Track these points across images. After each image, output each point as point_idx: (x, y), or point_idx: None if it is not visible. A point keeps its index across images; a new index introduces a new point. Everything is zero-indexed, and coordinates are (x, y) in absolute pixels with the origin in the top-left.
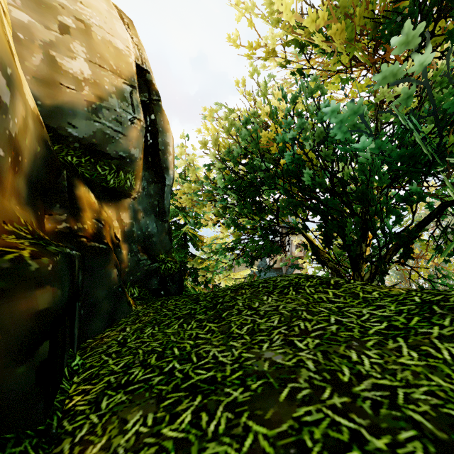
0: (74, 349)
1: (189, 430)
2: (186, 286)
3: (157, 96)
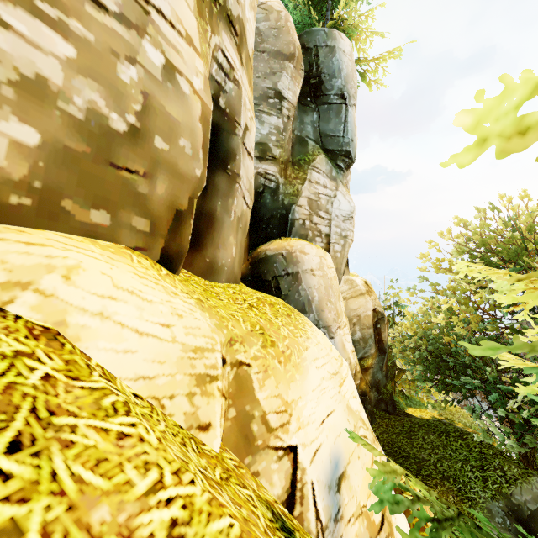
0: None
1: (401, 461)
2: (396, 402)
3: (382, 316)
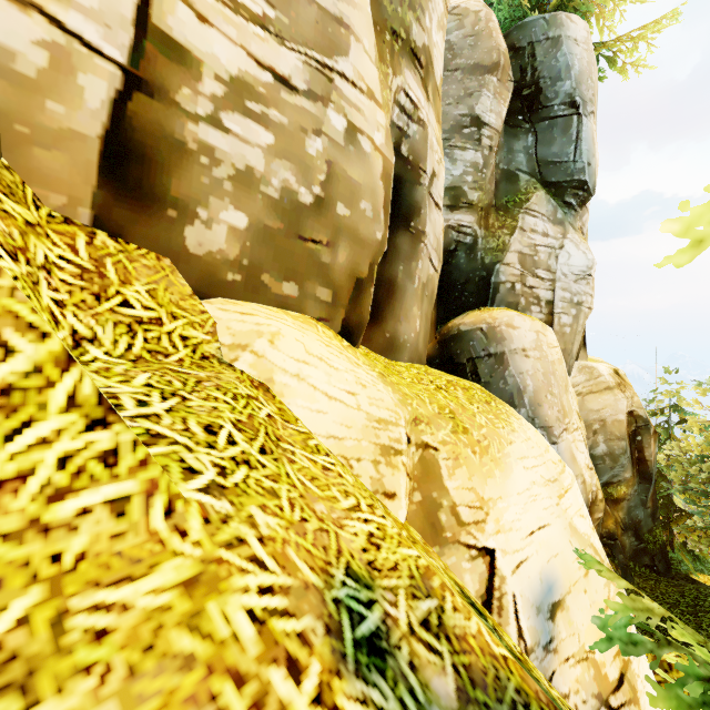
0: None
1: None
2: (672, 559)
3: (645, 423)
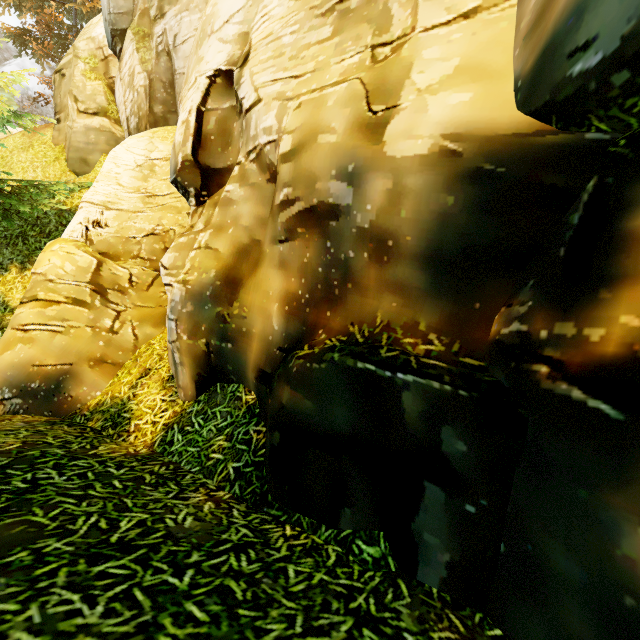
0: (417, 561)
1: (119, 516)
2: None
3: None
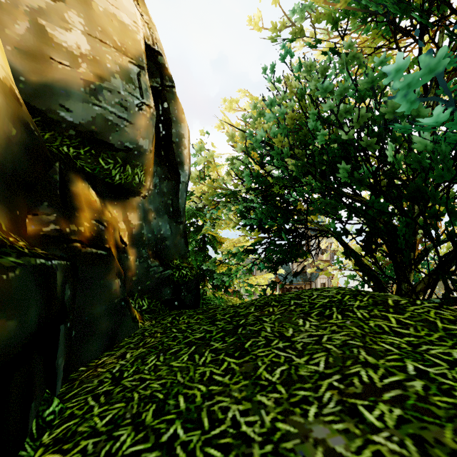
0: (56, 385)
1: None
2: (204, 294)
3: (170, 82)
